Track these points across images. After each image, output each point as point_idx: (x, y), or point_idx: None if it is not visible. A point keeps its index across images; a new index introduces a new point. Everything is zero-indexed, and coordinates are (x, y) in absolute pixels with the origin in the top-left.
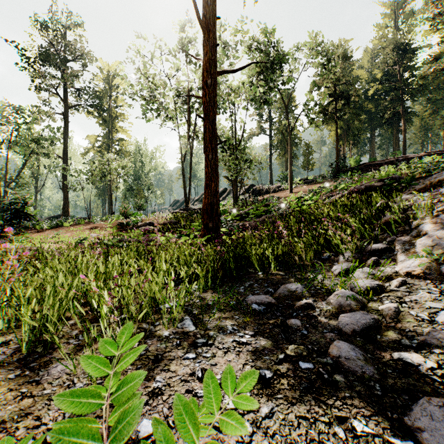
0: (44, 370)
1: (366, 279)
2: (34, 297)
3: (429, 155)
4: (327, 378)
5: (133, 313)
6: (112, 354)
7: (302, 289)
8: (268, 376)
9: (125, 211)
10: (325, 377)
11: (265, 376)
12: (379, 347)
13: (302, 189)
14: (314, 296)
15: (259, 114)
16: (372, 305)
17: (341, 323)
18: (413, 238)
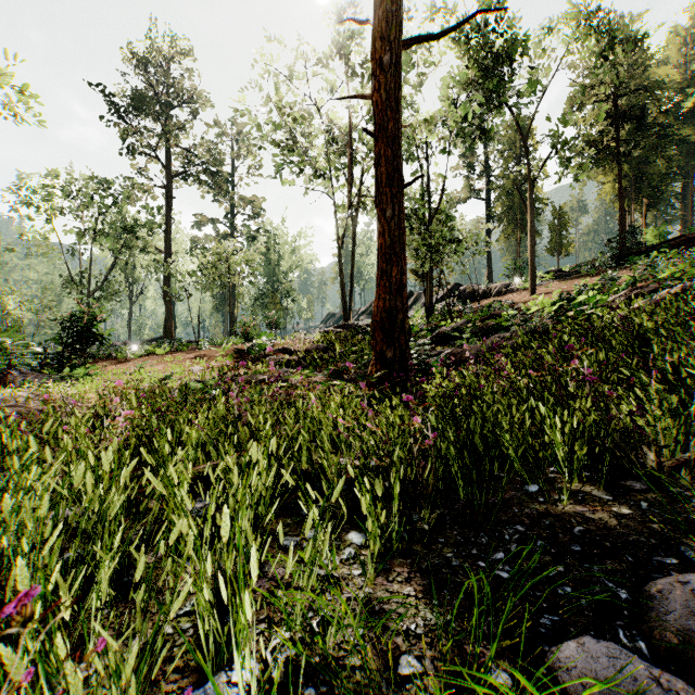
0: None
1: None
2: None
3: None
4: None
5: None
6: None
7: None
8: None
9: (247, 329)
10: None
11: None
12: None
13: (554, 287)
14: None
15: (468, 164)
16: None
17: None
18: None
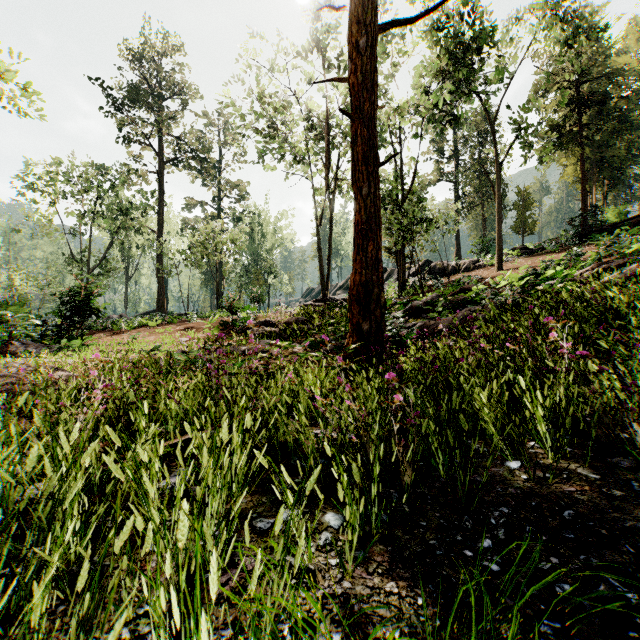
0: None
1: None
2: None
3: None
4: None
5: None
6: None
7: None
8: None
9: (232, 303)
10: None
11: None
12: None
13: (520, 263)
14: None
15: (438, 149)
16: None
17: None
18: None
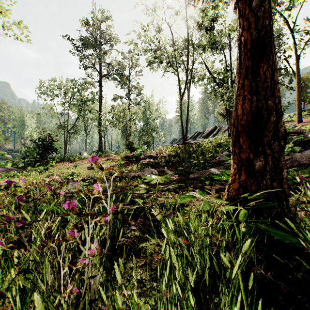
0: None
1: None
2: None
3: None
4: None
5: None
6: None
7: None
8: None
9: (131, 145)
10: None
11: None
12: None
13: None
14: None
15: None
16: None
17: None
18: None
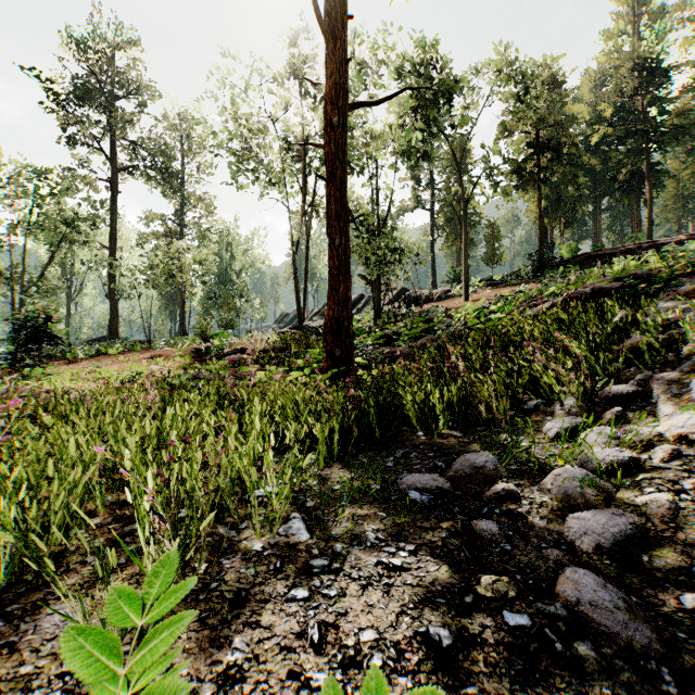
0: (30, 619)
1: (607, 446)
2: (41, 474)
3: (692, 238)
4: (561, 650)
5: (197, 511)
6: (130, 624)
7: (496, 464)
8: (446, 642)
9: (204, 330)
10: (556, 647)
11: (440, 642)
12: (650, 582)
13: (485, 294)
14: (517, 476)
15: (414, 176)
16: (624, 495)
17: (573, 531)
18: (684, 376)
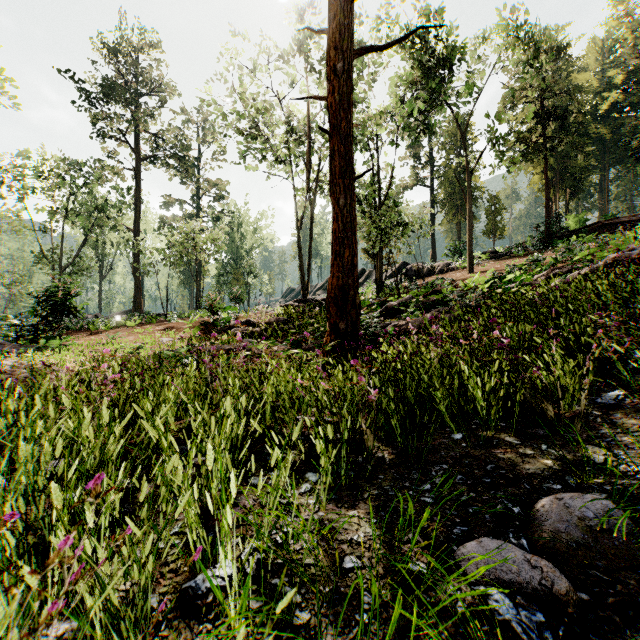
0: None
1: None
2: None
3: None
4: None
5: None
6: None
7: (626, 523)
8: None
9: (213, 303)
10: None
11: None
12: None
13: (489, 266)
14: None
15: (414, 154)
16: None
17: None
18: None
